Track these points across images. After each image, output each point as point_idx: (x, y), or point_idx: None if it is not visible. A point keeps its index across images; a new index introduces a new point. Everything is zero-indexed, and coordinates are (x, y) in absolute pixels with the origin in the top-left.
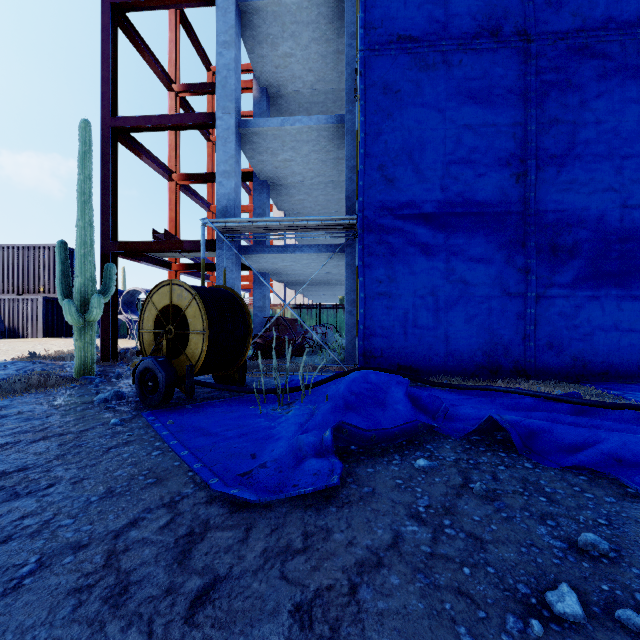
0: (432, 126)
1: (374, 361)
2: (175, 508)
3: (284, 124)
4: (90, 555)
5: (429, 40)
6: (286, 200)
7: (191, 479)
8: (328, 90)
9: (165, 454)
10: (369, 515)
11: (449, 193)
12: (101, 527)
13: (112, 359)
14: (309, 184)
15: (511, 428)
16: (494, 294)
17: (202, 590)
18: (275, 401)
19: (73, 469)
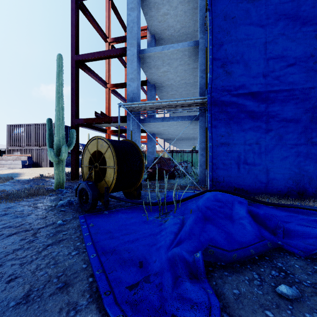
0: (257, 36)
1: (218, 184)
2: None
3: (163, 49)
4: None
5: None
6: (165, 95)
7: (89, 286)
8: (188, 32)
9: (80, 255)
10: None
11: (268, 78)
12: None
13: (76, 179)
14: (177, 85)
15: None
16: (301, 142)
17: None
18: (157, 210)
19: (16, 265)
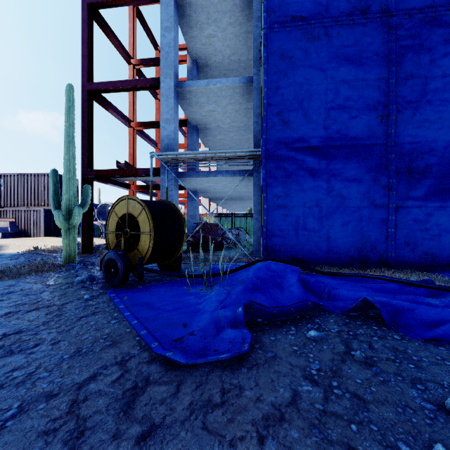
0: (317, 82)
1: (274, 254)
2: (124, 366)
3: (209, 84)
4: (58, 403)
5: (315, 19)
6: (210, 139)
7: (138, 342)
8: (240, 60)
9: (120, 322)
10: (272, 376)
11: (330, 131)
12: (69, 380)
13: (89, 252)
14: (227, 128)
15: (381, 307)
16: (364, 205)
17: (141, 436)
18: (202, 283)
19: (54, 333)
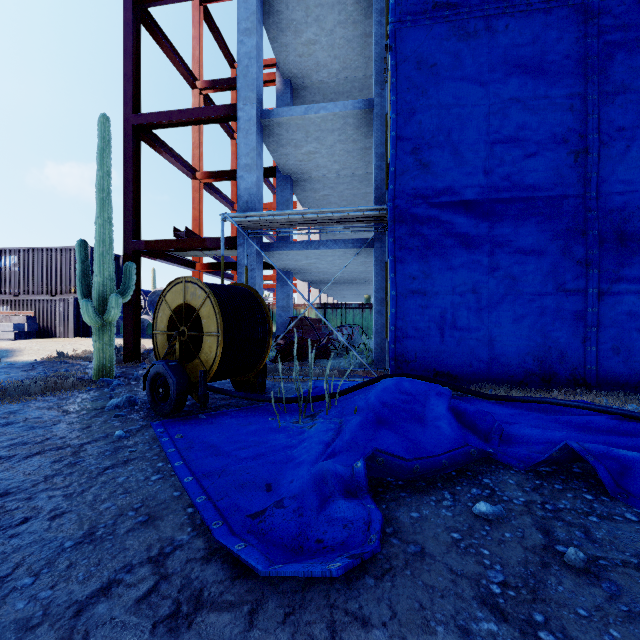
0: (473, 102)
1: (407, 366)
2: (162, 566)
3: (308, 112)
4: None
5: (470, 5)
6: (310, 196)
7: (190, 519)
8: (354, 78)
9: (166, 479)
10: (421, 595)
11: (493, 177)
12: (63, 594)
13: (135, 360)
14: (334, 178)
15: (597, 461)
16: (547, 291)
17: None
18: (297, 411)
19: (58, 497)
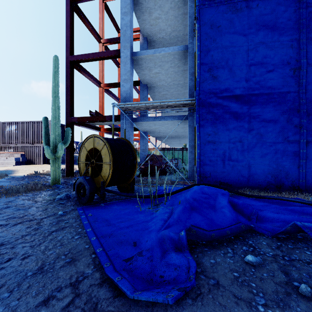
0: (240, 44)
1: (205, 179)
2: (77, 288)
3: (155, 52)
4: None
5: None
6: (156, 95)
7: (93, 261)
8: (178, 35)
9: (82, 238)
10: (218, 311)
11: (250, 82)
12: (24, 303)
13: (71, 175)
14: (168, 85)
15: None
16: (279, 141)
17: None
18: (149, 202)
19: (27, 247)
